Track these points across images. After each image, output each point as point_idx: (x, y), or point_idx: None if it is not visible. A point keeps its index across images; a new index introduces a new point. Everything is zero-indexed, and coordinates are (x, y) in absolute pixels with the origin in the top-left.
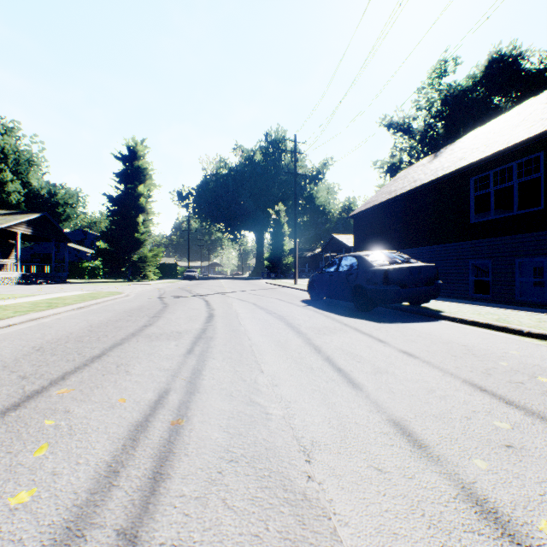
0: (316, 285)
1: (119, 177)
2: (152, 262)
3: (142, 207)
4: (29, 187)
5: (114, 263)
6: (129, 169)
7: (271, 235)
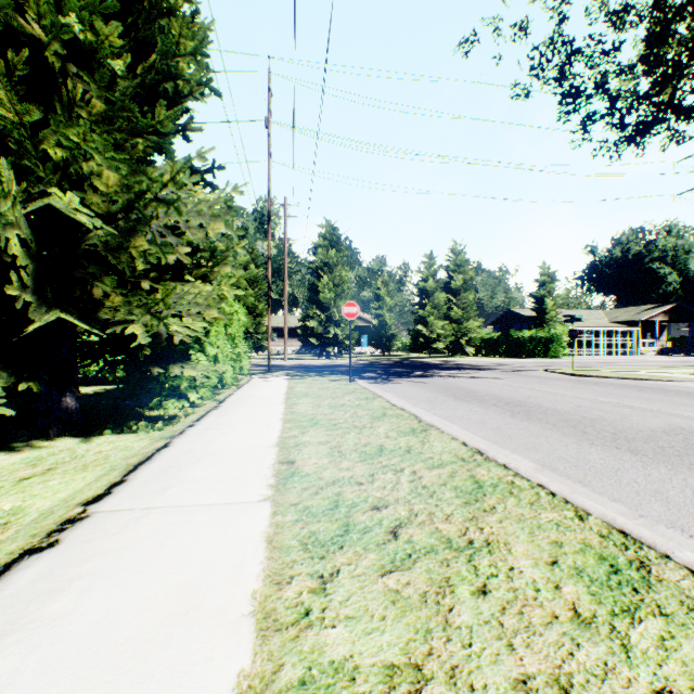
0: None
1: None
2: None
3: None
4: (686, 273)
5: None
6: None
7: None
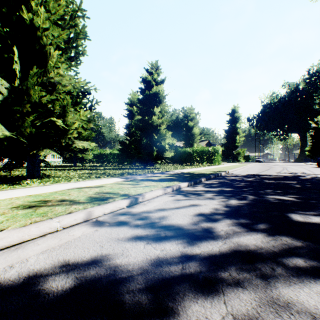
0: (318, 162)
1: (228, 122)
2: (241, 155)
3: (237, 132)
4: None
5: (227, 155)
6: (232, 118)
7: (310, 136)
